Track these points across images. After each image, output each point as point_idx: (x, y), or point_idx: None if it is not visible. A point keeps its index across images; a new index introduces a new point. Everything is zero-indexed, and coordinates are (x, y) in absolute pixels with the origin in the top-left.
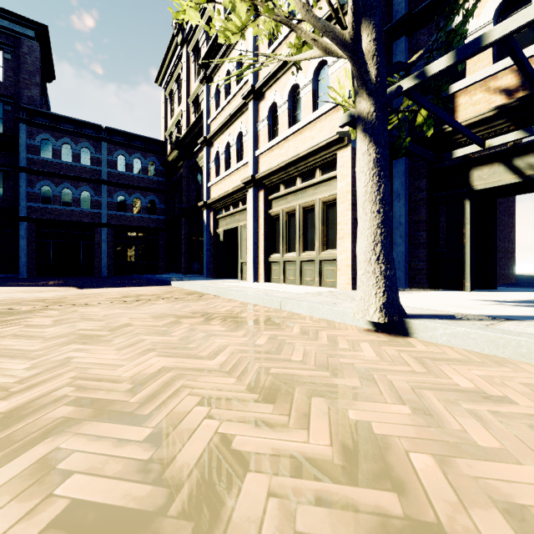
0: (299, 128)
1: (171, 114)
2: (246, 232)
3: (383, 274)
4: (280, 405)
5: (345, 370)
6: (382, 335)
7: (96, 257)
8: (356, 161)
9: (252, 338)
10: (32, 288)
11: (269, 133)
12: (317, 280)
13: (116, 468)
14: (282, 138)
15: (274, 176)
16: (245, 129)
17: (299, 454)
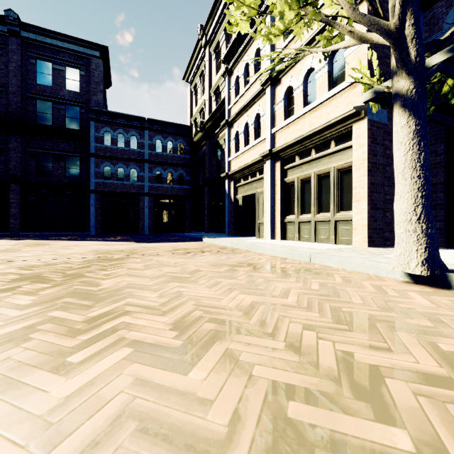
0: (314, 106)
1: (195, 104)
2: (263, 197)
3: (424, 233)
4: (372, 335)
5: (409, 313)
6: (424, 287)
7: (141, 219)
8: (394, 133)
9: (305, 284)
10: (105, 242)
11: (285, 112)
12: (332, 238)
13: (280, 364)
14: (298, 116)
15: (290, 149)
16: (263, 111)
17: (416, 370)
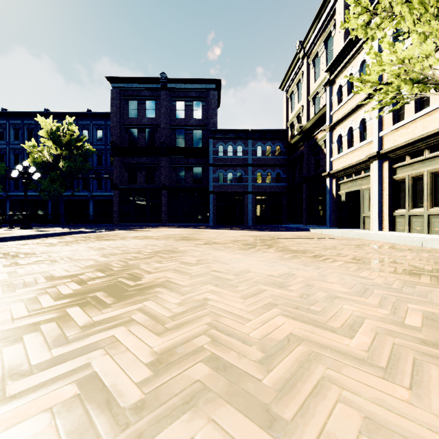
0: (427, 112)
1: (291, 109)
2: (368, 193)
3: None
4: None
5: None
6: None
7: (245, 213)
8: None
9: (417, 254)
10: (235, 230)
11: (394, 117)
12: None
13: (407, 268)
14: (408, 120)
15: (399, 150)
16: (368, 116)
17: None
